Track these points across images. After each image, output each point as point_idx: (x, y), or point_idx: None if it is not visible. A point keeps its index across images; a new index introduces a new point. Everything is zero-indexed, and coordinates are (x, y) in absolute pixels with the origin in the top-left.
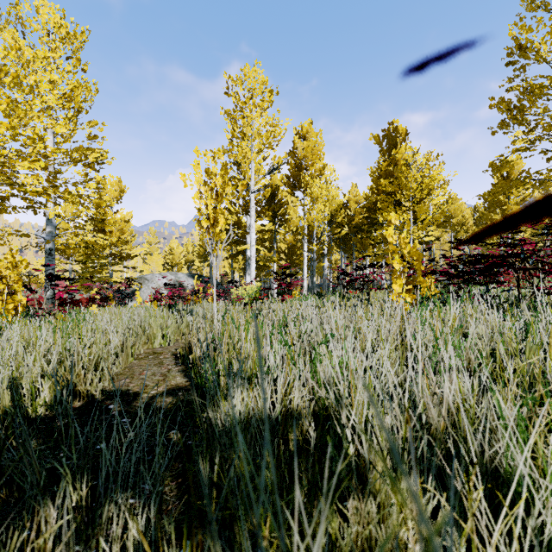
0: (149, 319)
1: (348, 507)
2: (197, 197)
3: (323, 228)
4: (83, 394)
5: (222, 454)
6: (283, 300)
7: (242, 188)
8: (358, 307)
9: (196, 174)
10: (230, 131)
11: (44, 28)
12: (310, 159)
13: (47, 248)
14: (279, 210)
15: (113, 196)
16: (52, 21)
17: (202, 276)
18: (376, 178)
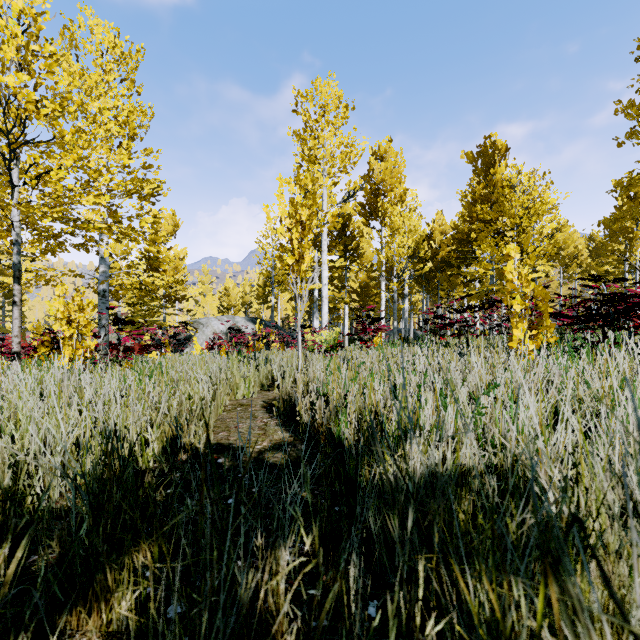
0: (232, 367)
1: (591, 569)
2: (282, 231)
3: (405, 263)
4: (187, 447)
5: (417, 509)
6: (368, 348)
7: (333, 219)
8: (471, 356)
9: (279, 205)
10: (300, 154)
11: (98, 50)
12: (389, 183)
13: (101, 290)
14: (350, 244)
15: (167, 231)
16: (106, 41)
17: (262, 320)
18: (468, 203)
